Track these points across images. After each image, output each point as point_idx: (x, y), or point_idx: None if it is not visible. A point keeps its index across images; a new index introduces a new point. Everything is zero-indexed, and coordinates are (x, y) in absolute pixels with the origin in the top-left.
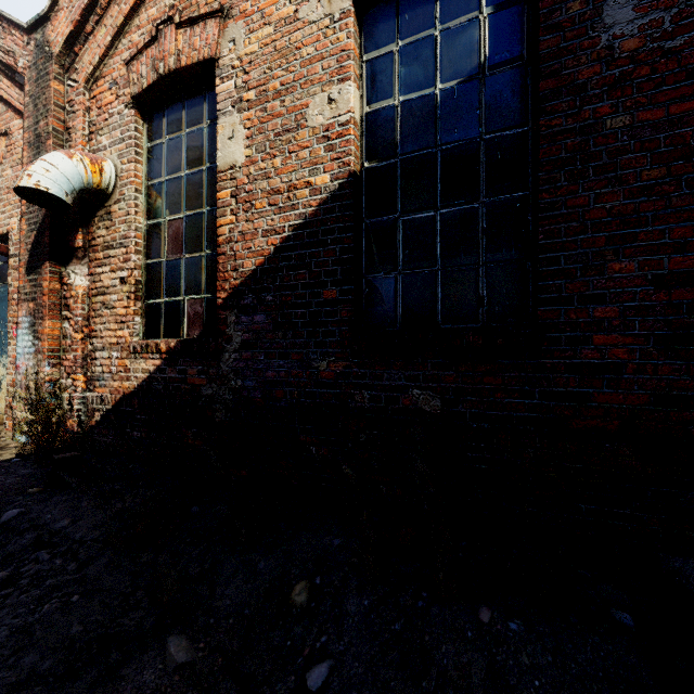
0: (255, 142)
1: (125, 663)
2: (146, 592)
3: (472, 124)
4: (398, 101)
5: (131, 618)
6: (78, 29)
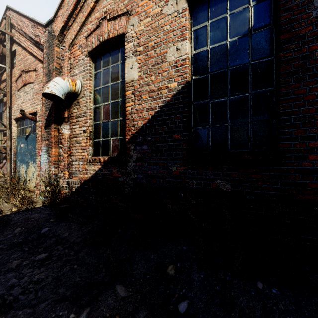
0: (142, 69)
1: (99, 295)
2: (104, 265)
3: (245, 56)
4: (209, 48)
5: (99, 276)
6: (66, 24)
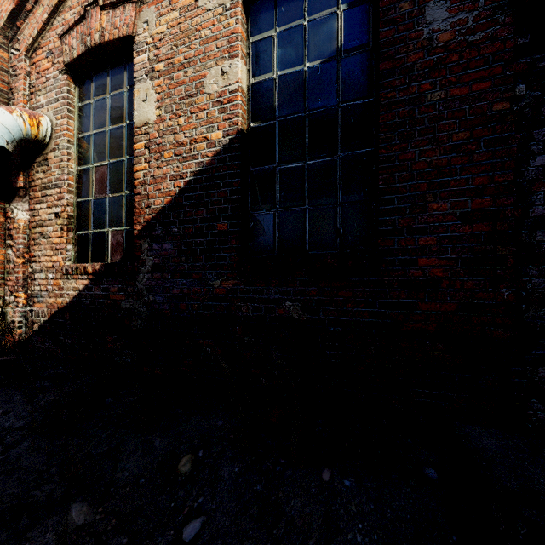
0: (164, 104)
1: (32, 527)
2: (59, 469)
3: (331, 94)
4: (276, 75)
5: (43, 490)
6: (19, 7)
